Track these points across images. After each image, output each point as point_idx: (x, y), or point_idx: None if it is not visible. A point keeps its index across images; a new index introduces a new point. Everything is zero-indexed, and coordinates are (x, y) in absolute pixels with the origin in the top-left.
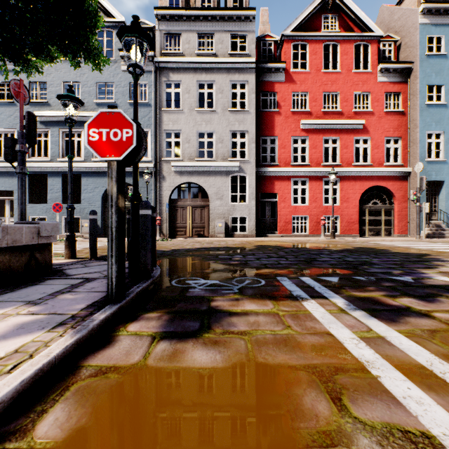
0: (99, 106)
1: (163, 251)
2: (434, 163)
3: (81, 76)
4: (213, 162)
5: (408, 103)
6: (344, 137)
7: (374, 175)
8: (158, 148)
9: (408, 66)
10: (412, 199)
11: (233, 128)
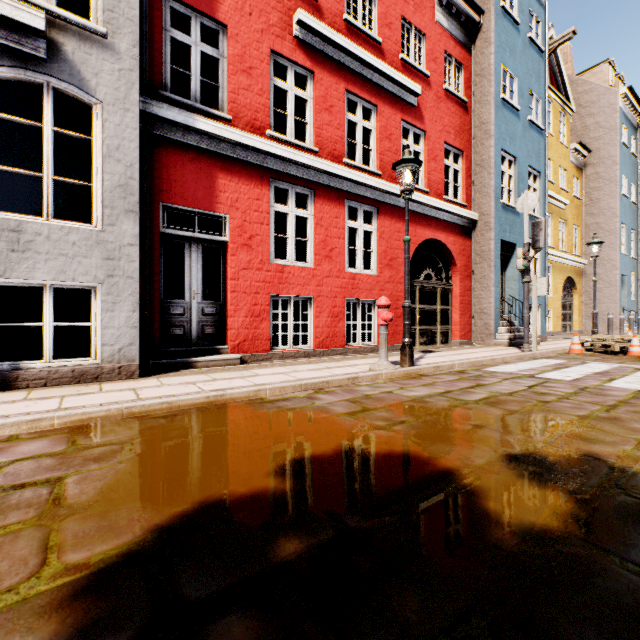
0: None
1: None
2: (508, 211)
3: None
4: None
5: (473, 91)
6: (385, 110)
7: (432, 217)
8: None
9: (475, 19)
10: (522, 267)
11: None
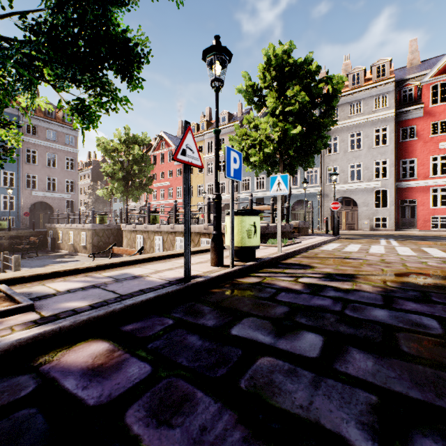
0: None
1: None
2: None
3: None
4: (361, 183)
5: None
6: None
7: None
8: (323, 178)
9: None
10: None
11: (376, 159)
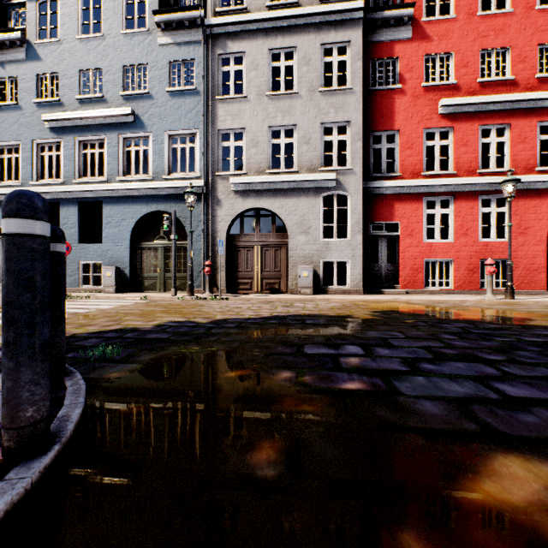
0: (127, 100)
1: (193, 325)
2: None
3: (103, 60)
4: (294, 174)
5: None
6: (518, 123)
7: None
8: (210, 157)
9: None
10: None
11: (326, 119)
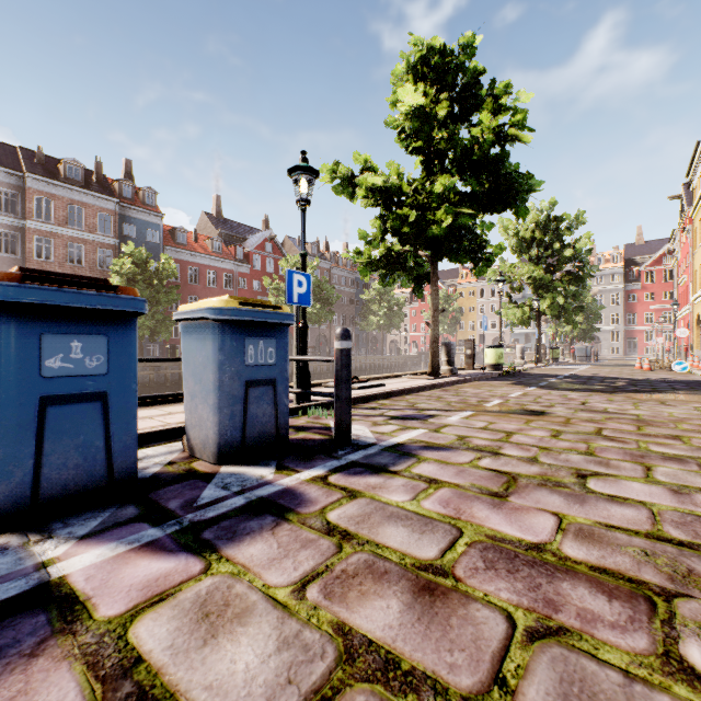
0: None
1: None
2: None
3: None
4: (602, 326)
5: None
6: None
7: None
8: None
9: None
10: None
11: (612, 312)
